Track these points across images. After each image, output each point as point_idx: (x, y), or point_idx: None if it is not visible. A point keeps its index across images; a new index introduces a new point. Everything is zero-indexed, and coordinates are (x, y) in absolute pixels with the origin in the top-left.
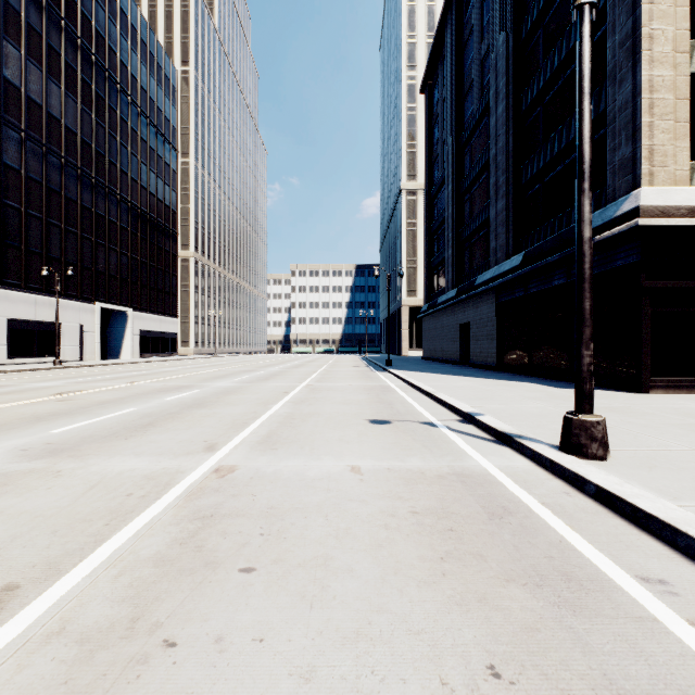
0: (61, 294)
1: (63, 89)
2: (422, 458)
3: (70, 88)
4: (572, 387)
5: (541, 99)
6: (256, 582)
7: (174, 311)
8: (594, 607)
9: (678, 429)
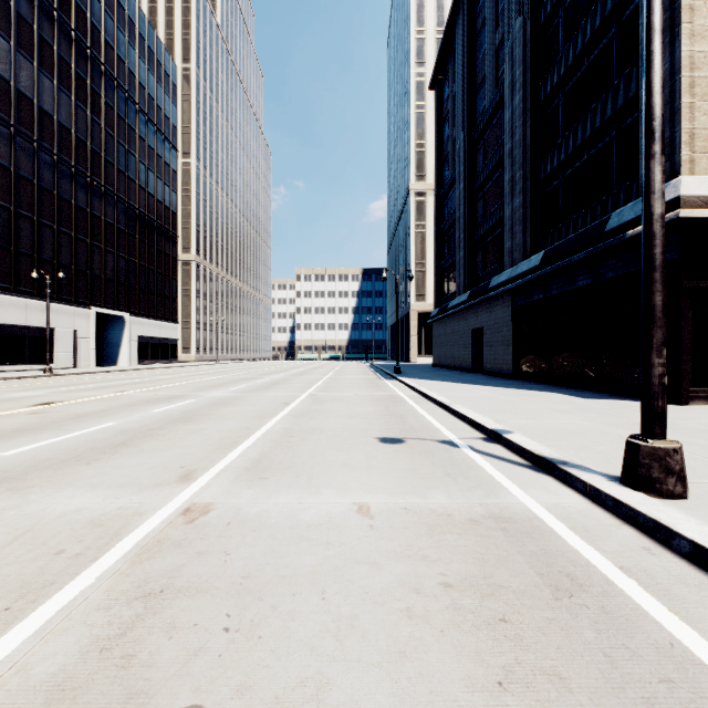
0: (54, 298)
1: (56, 83)
2: (447, 492)
3: (63, 82)
4: (601, 397)
5: (562, 87)
6: None
7: (174, 316)
8: None
9: None
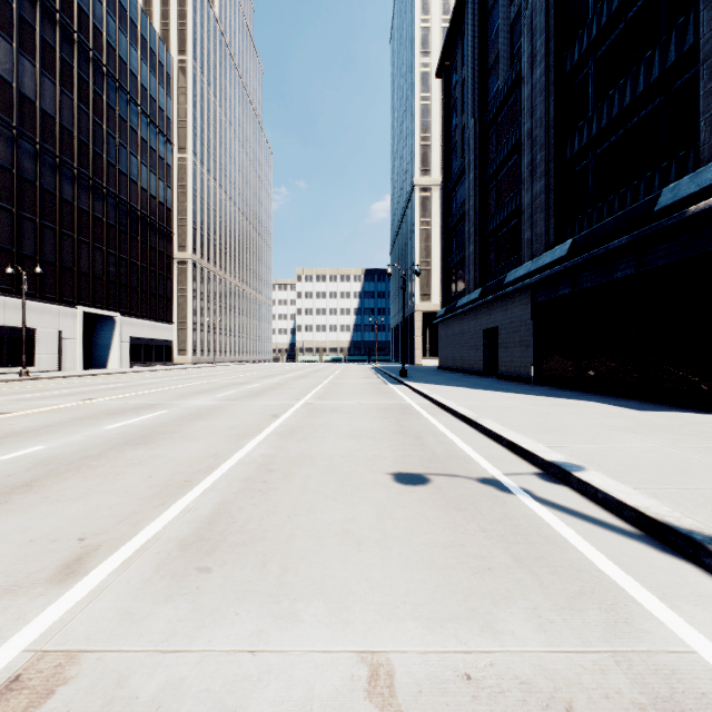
0: (35, 297)
1: (38, 67)
2: (534, 616)
3: (46, 67)
4: (653, 408)
5: (592, 54)
6: None
7: (169, 316)
8: None
9: None
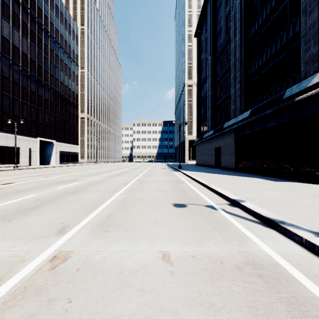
0: (19, 133)
1: (21, 33)
2: (216, 242)
3: (24, 33)
4: (282, 180)
5: (259, 31)
6: None
7: (77, 142)
8: None
9: None
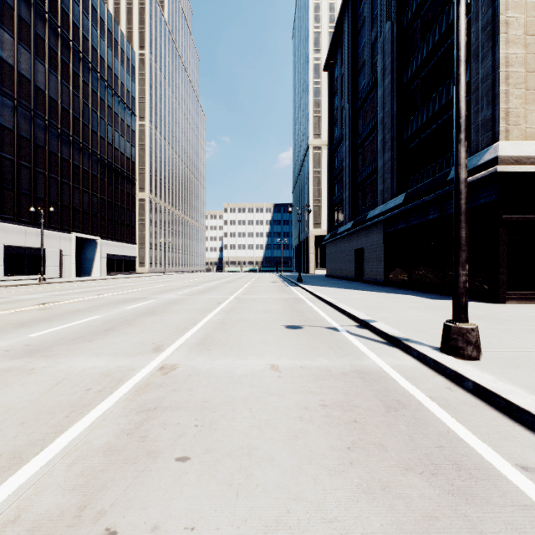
0: (45, 226)
1: (47, 67)
2: (329, 358)
3: (52, 66)
4: (444, 298)
5: (418, 73)
6: (190, 471)
7: (133, 239)
8: (484, 495)
9: (533, 333)
